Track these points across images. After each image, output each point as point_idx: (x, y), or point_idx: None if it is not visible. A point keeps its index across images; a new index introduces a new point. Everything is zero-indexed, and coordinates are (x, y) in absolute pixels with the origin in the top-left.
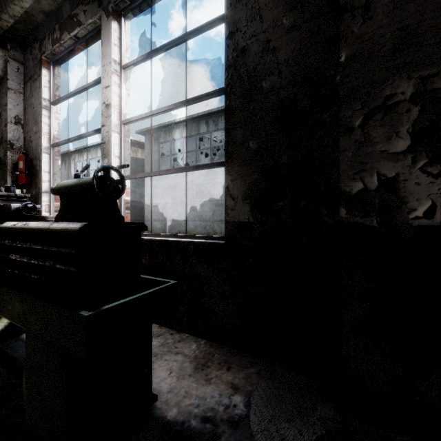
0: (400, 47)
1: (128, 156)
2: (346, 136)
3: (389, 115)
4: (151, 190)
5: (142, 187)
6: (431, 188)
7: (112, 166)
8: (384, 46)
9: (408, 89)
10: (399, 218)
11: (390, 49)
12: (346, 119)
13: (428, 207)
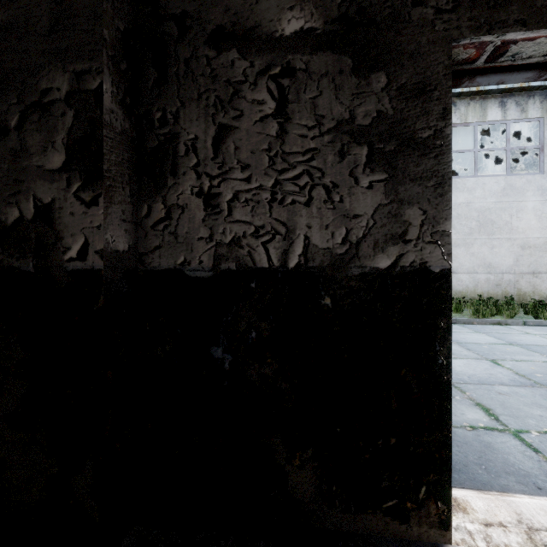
0: (56, 25)
1: None
2: (2, 141)
3: (46, 117)
4: None
5: None
6: (84, 220)
7: None
8: (40, 20)
9: (64, 85)
10: (55, 260)
11: (46, 27)
12: (2, 115)
13: (82, 245)
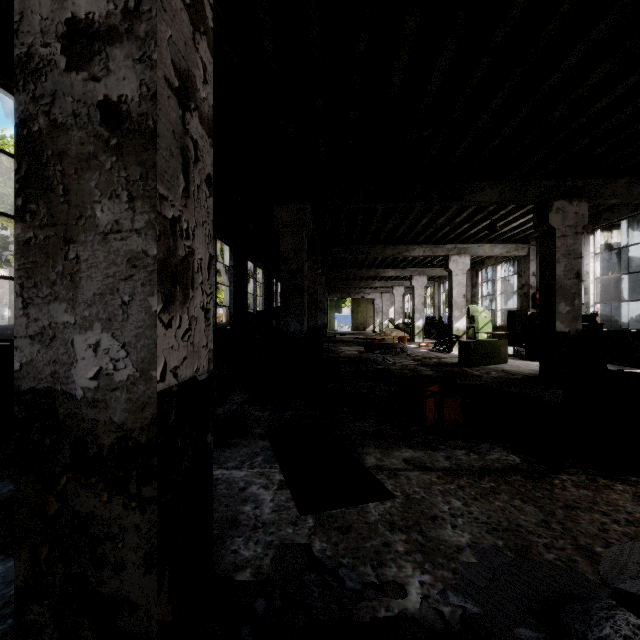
0: None
1: (598, 292)
2: None
3: None
4: (631, 284)
5: (619, 279)
6: None
7: (594, 311)
8: None
9: None
10: None
11: None
12: None
13: None
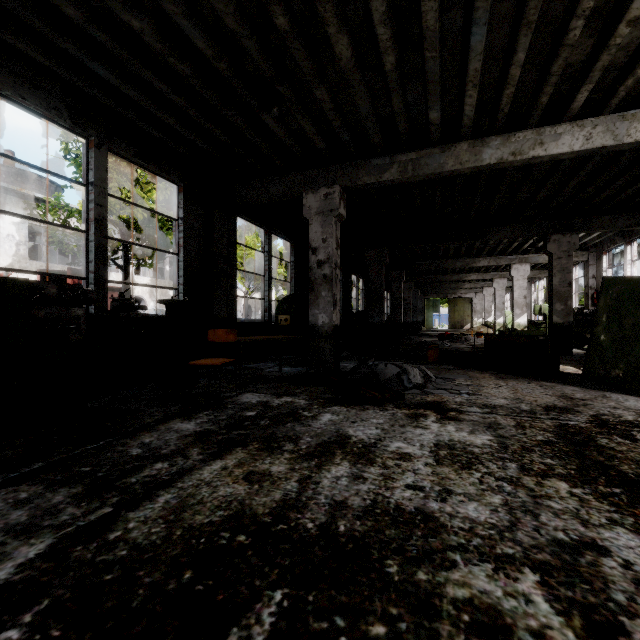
0: None
1: None
2: None
3: None
4: None
5: None
6: None
7: None
8: None
9: None
10: None
11: None
12: None
13: None
